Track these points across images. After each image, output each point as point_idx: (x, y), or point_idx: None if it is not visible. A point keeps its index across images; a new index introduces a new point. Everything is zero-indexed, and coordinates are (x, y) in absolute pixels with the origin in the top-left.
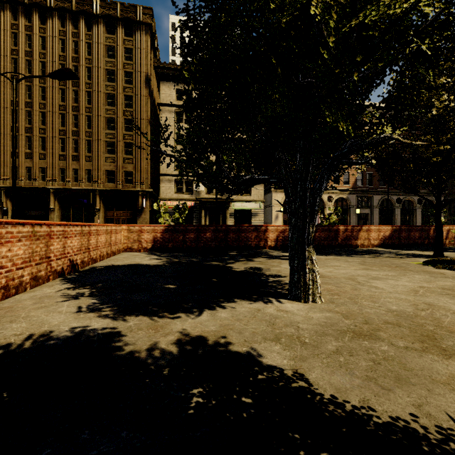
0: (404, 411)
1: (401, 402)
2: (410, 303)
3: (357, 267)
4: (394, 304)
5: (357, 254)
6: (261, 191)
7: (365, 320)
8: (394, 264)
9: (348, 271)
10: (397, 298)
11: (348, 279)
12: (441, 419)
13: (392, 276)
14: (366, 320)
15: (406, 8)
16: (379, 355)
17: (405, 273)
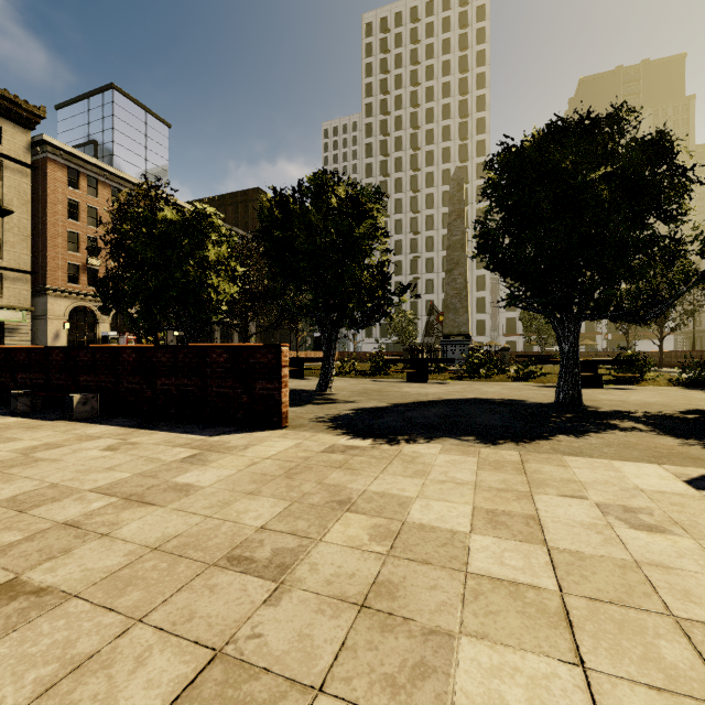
0: None
1: None
2: None
3: None
4: None
5: None
6: (25, 292)
7: None
8: None
9: None
10: None
11: None
12: None
13: None
14: None
15: (232, 293)
16: None
17: None
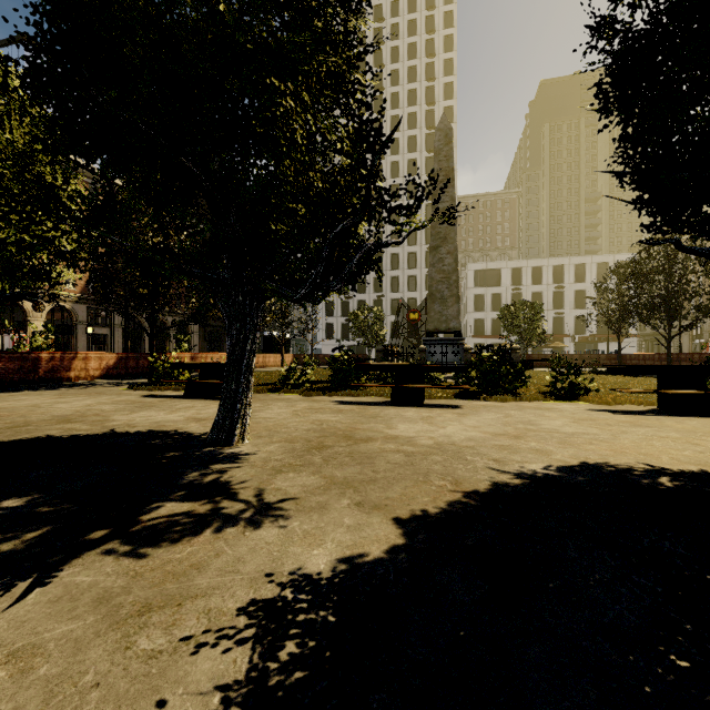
0: (23, 438)
1: (24, 436)
2: (75, 411)
3: (50, 398)
4: (60, 413)
5: (63, 388)
6: None
7: (26, 422)
8: (98, 391)
9: (34, 401)
10: (68, 410)
11: (29, 406)
12: (41, 435)
13: (82, 399)
14: (27, 422)
15: (42, 232)
16: (24, 430)
17: (98, 396)
